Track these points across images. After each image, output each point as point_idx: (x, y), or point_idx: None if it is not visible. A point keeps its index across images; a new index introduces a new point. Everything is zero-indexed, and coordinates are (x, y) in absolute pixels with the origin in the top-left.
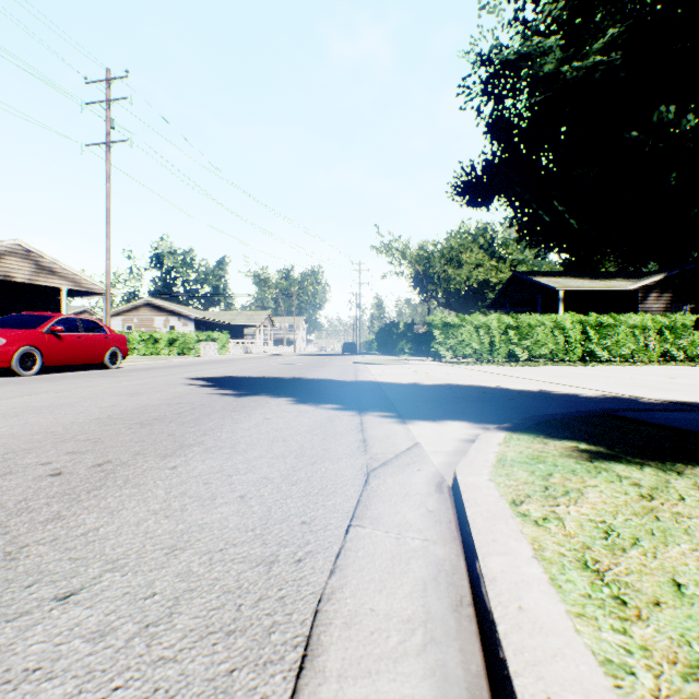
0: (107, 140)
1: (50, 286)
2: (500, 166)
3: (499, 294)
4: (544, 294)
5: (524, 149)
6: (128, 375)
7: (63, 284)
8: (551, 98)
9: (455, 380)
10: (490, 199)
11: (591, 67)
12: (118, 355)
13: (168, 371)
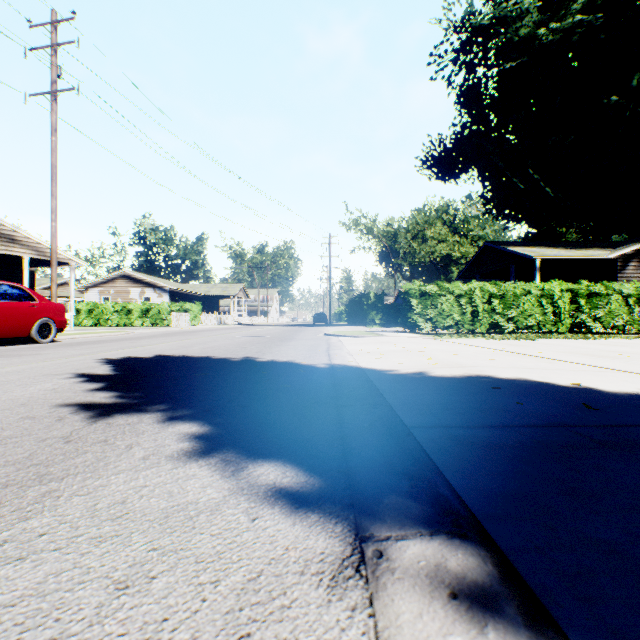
0: (52, 89)
1: (11, 255)
2: (471, 136)
3: (469, 265)
4: (518, 264)
5: (496, 118)
6: (36, 353)
7: (25, 253)
8: (526, 63)
9: (481, 367)
10: (459, 171)
11: (569, 29)
12: (51, 327)
13: (99, 347)
